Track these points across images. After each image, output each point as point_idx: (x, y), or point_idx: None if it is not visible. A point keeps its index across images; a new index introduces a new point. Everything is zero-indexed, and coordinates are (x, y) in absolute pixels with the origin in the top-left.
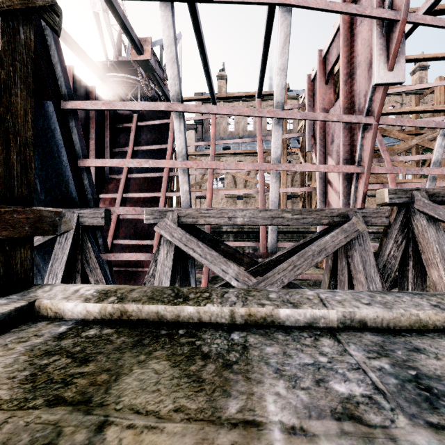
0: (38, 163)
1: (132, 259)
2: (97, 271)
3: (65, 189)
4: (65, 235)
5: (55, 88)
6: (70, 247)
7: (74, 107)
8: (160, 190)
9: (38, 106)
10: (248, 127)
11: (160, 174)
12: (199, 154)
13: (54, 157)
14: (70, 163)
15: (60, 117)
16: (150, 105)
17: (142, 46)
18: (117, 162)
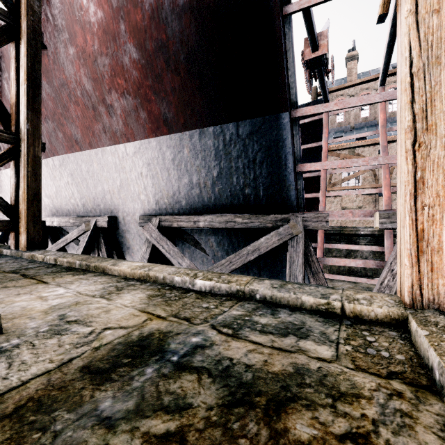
0: (265, 172)
1: (339, 264)
2: (319, 275)
3: (284, 194)
4: (295, 238)
5: (289, 99)
6: (302, 251)
7: (304, 114)
8: (317, 190)
9: (275, 119)
10: (389, 108)
11: (316, 174)
12: (344, 148)
13: (280, 165)
14: (293, 169)
15: (290, 126)
16: (394, 93)
17: (318, 42)
18: (339, 163)
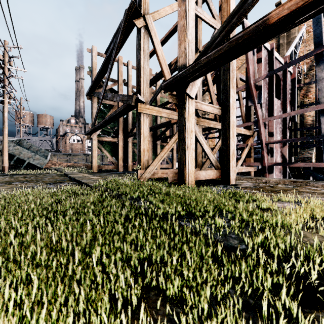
0: None
1: None
2: None
3: None
4: None
5: None
6: None
7: None
8: None
9: None
10: None
11: None
12: None
13: None
14: None
15: None
16: None
17: None
18: None
